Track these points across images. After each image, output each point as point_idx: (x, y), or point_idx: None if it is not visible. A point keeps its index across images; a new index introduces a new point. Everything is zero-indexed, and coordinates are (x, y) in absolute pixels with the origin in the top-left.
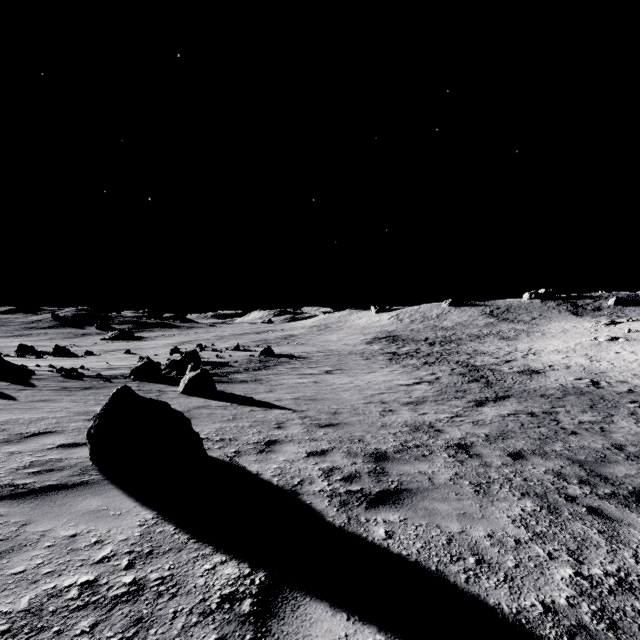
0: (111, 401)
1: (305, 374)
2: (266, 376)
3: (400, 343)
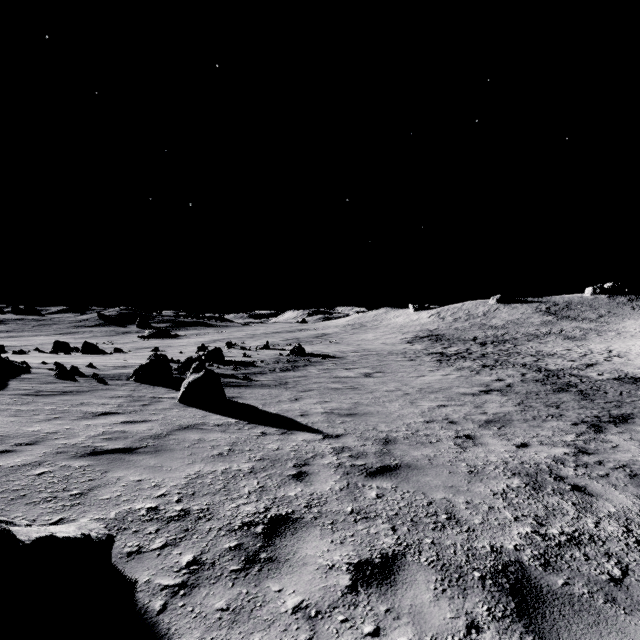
0: None
1: (340, 377)
2: (293, 379)
3: (445, 343)
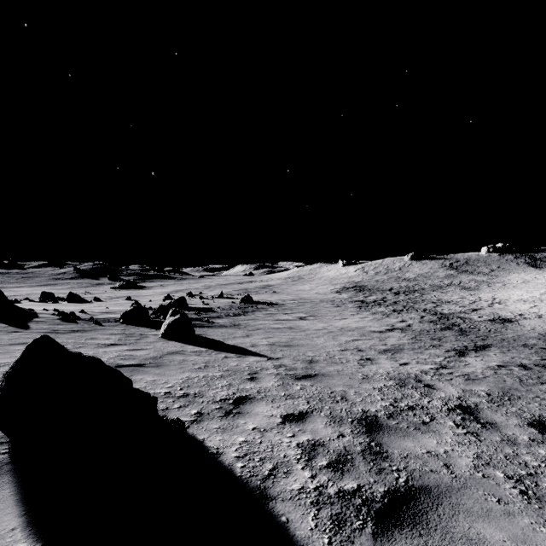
0: (23, 356)
1: (280, 320)
2: (244, 321)
3: (367, 292)
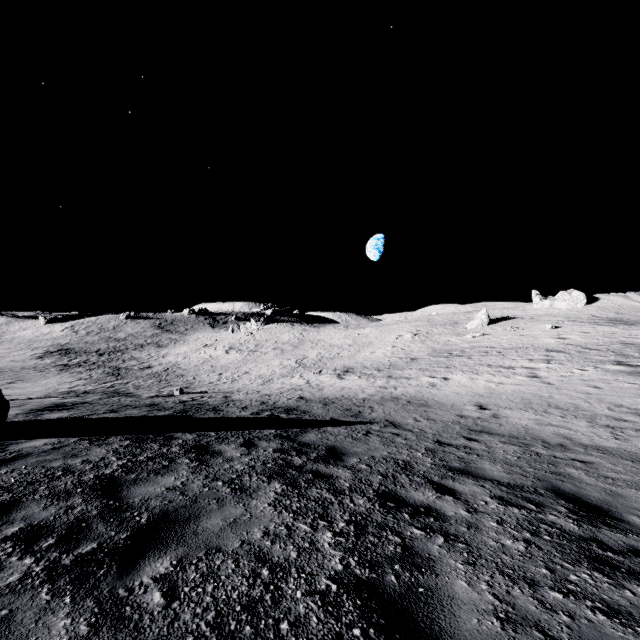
0: None
1: None
2: None
3: (73, 356)
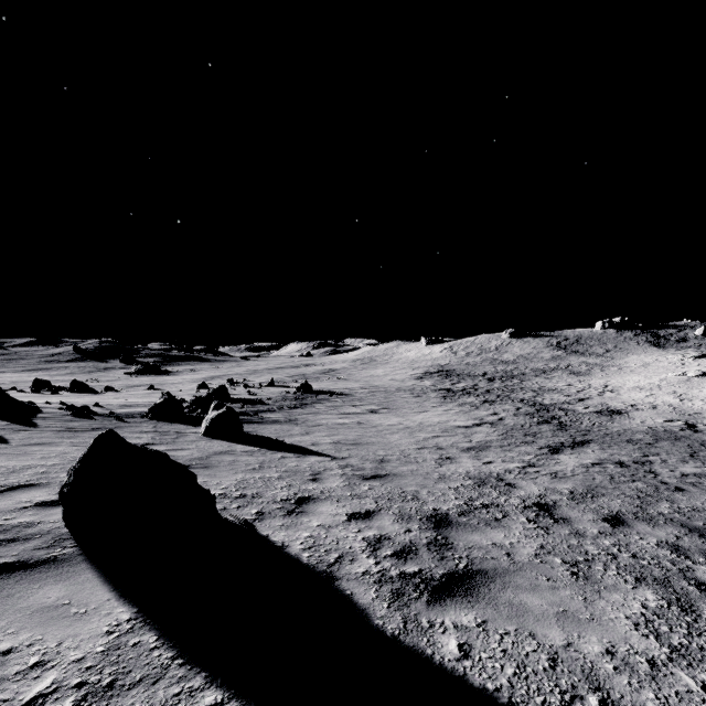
0: (91, 451)
1: (347, 413)
2: (302, 415)
3: (455, 378)
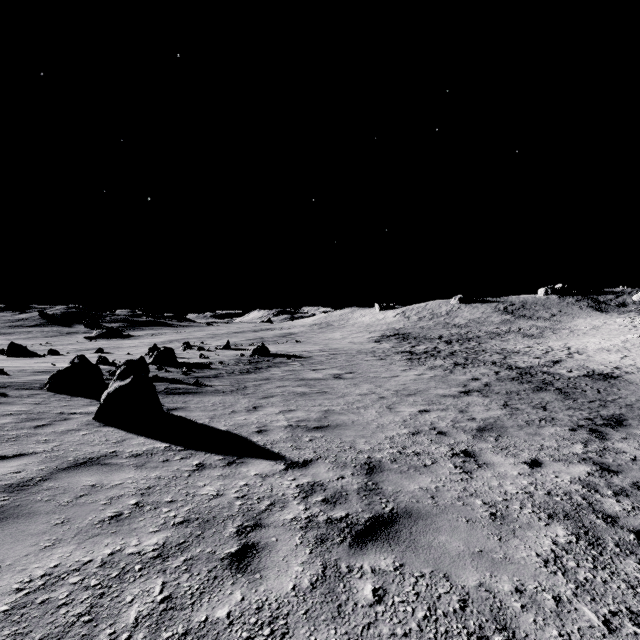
0: None
1: (307, 379)
2: (254, 382)
3: (412, 341)
